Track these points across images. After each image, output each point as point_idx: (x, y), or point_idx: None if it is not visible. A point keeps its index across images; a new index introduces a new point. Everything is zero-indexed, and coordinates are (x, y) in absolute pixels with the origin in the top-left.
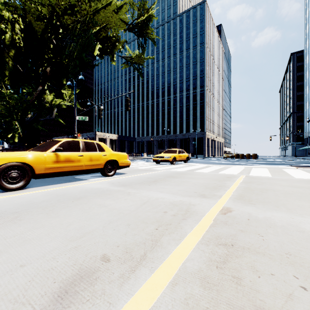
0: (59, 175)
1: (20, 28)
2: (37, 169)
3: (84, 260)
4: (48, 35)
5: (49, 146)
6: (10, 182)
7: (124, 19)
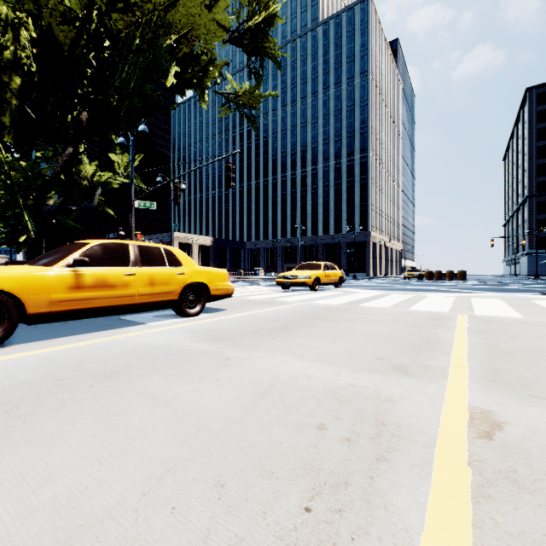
0: (82, 315)
1: (29, 38)
2: (30, 303)
3: None
4: (83, 50)
5: (63, 254)
6: None
7: (224, 22)
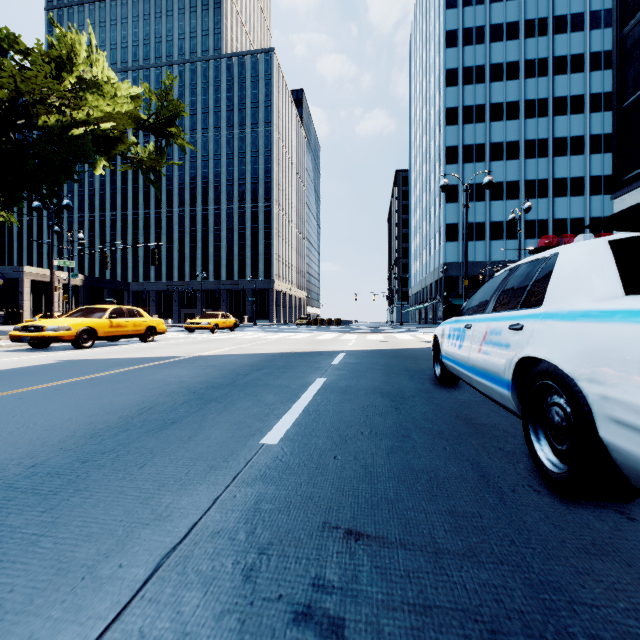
0: (112, 338)
1: None
2: (99, 332)
3: (187, 352)
4: None
5: (100, 313)
6: (83, 342)
7: (136, 113)
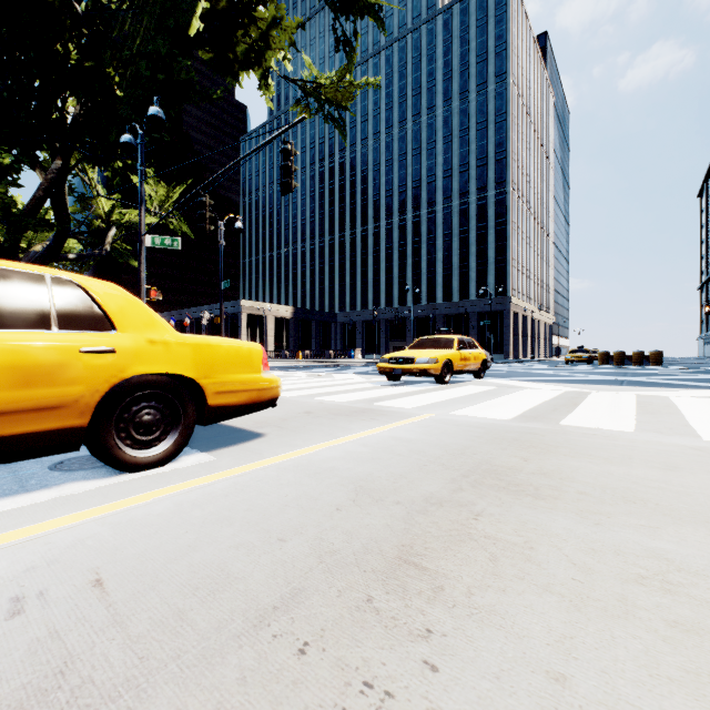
0: None
1: None
2: None
3: None
4: None
5: None
6: None
7: None
